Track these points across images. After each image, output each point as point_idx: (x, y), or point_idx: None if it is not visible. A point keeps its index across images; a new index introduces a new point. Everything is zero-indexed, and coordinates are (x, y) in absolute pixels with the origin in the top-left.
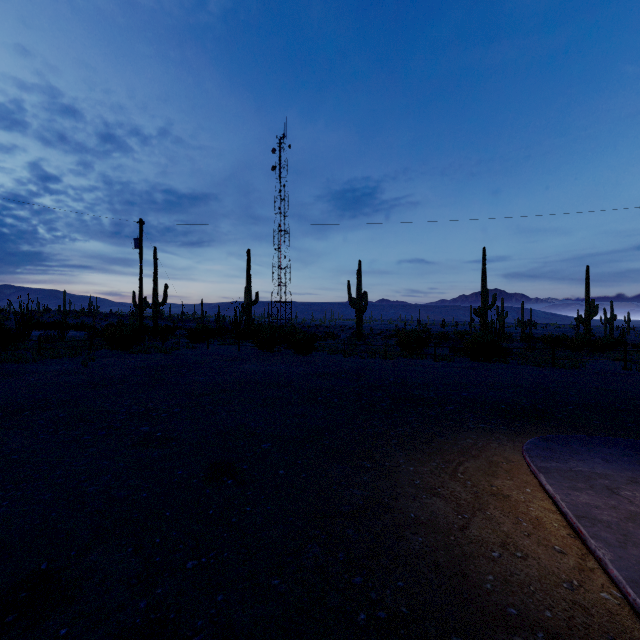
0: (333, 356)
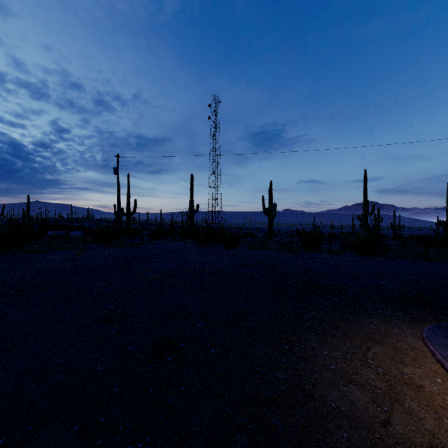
0: (252, 250)
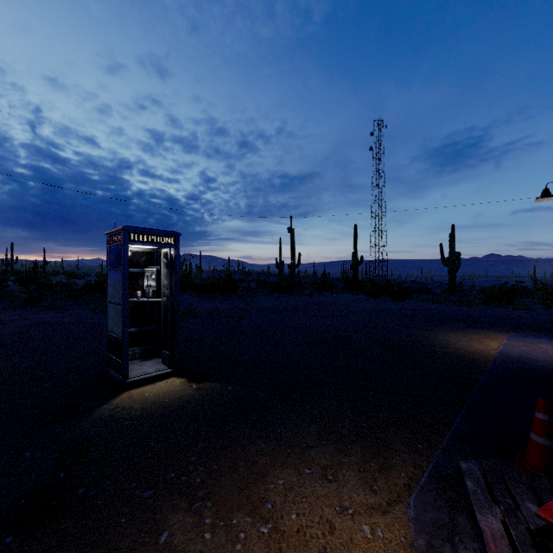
0: (423, 303)
